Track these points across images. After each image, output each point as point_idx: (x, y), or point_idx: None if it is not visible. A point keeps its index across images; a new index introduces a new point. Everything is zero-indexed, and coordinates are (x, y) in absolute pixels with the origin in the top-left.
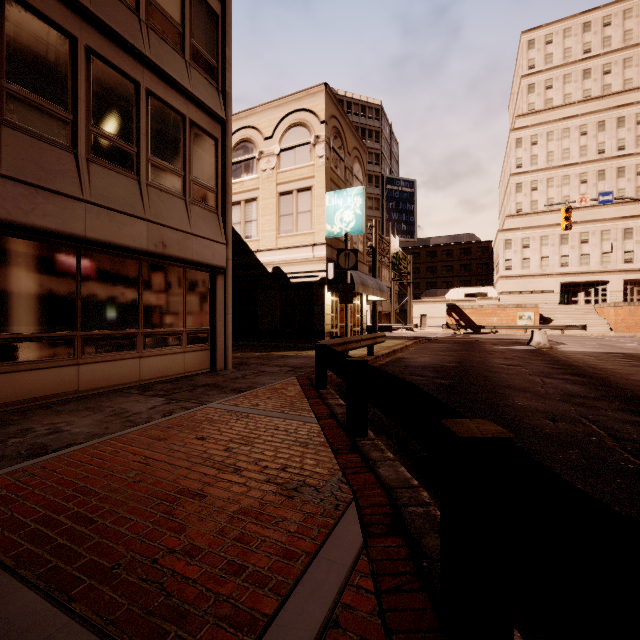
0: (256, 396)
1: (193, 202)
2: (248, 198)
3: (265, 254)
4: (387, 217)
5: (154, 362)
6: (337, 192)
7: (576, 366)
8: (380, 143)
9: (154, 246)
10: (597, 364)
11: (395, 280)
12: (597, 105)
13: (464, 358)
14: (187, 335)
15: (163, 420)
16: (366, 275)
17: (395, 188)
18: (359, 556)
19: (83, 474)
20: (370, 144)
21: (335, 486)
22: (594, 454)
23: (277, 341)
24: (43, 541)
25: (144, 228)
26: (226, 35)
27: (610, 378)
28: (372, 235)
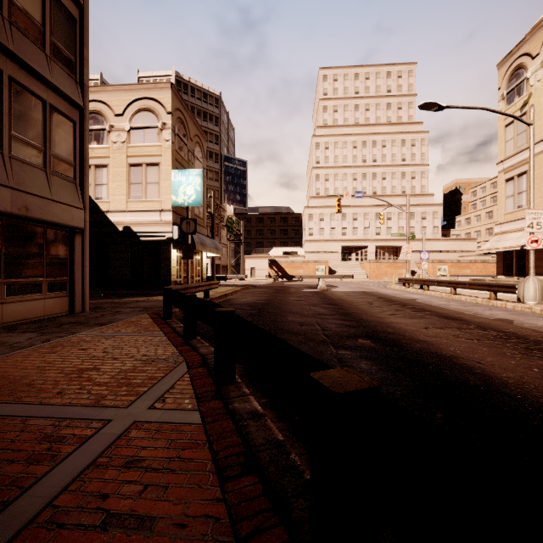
0: (117, 326)
1: (53, 173)
2: (98, 164)
3: (116, 215)
4: (225, 188)
5: (16, 307)
6: (181, 171)
7: (333, 299)
8: (219, 127)
9: (18, 209)
10: (345, 298)
11: (230, 240)
12: (362, 130)
13: (272, 297)
14: (47, 284)
15: (45, 344)
16: (205, 236)
17: (231, 165)
18: (185, 374)
19: (2, 372)
20: (211, 126)
21: (175, 357)
22: (309, 337)
23: (127, 289)
24: (3, 393)
25: (8, 194)
26: (84, 37)
27: (345, 305)
28: (211, 204)
